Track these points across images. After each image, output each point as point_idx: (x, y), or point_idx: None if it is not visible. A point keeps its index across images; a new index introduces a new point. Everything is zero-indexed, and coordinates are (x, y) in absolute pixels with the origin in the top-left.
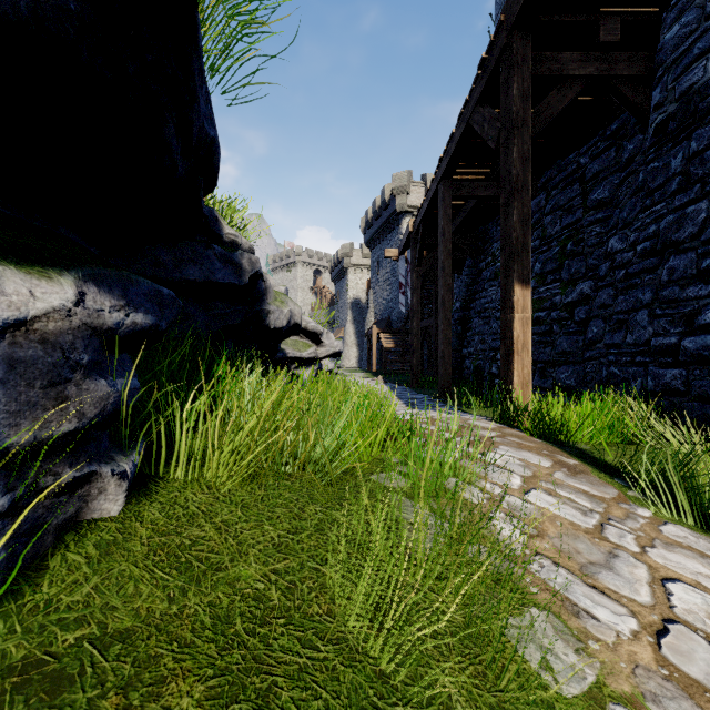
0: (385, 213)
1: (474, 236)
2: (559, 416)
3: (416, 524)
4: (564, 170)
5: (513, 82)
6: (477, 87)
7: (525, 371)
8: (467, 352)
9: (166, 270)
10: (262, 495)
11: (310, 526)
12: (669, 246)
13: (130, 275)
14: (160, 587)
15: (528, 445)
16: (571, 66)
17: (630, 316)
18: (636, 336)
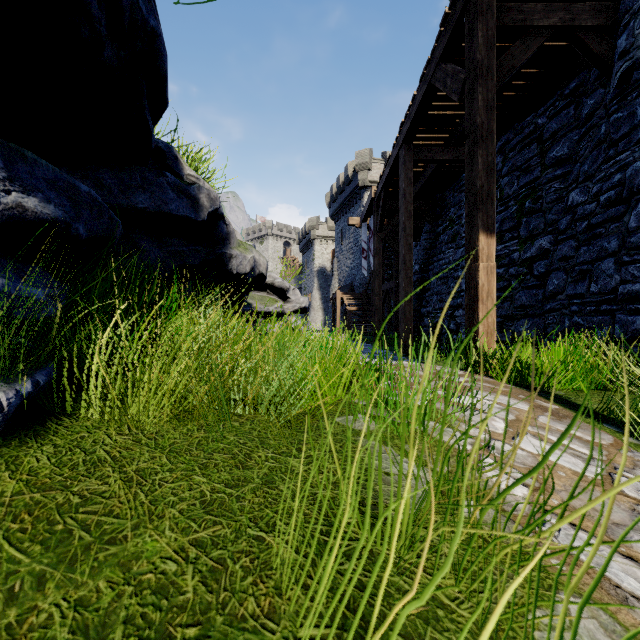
0: (348, 188)
1: (432, 203)
2: (529, 362)
3: (409, 475)
4: (521, 132)
5: (477, 31)
6: (439, 44)
7: (489, 319)
8: (426, 311)
9: (111, 194)
10: (200, 437)
11: (256, 476)
12: (636, 193)
13: (22, 150)
14: (0, 575)
15: (502, 390)
16: (535, 16)
17: (594, 266)
18: (601, 285)
